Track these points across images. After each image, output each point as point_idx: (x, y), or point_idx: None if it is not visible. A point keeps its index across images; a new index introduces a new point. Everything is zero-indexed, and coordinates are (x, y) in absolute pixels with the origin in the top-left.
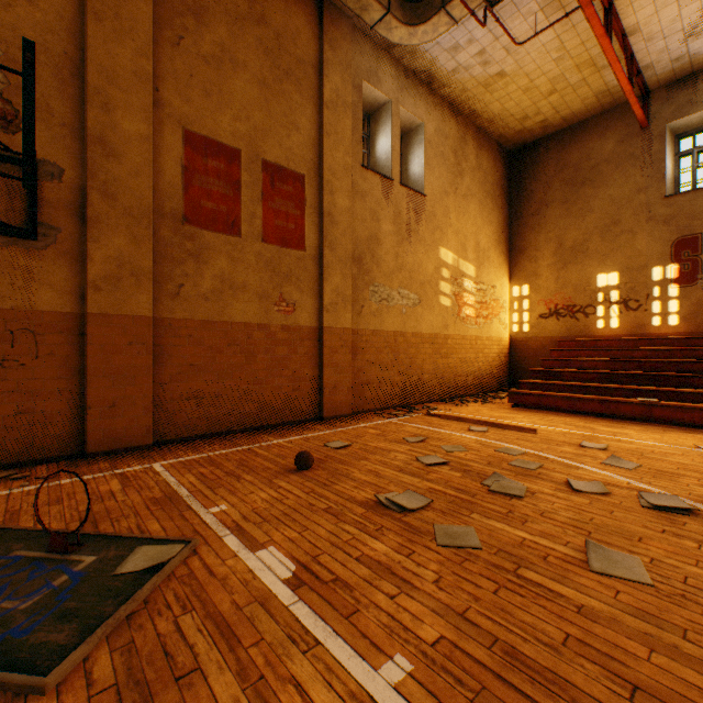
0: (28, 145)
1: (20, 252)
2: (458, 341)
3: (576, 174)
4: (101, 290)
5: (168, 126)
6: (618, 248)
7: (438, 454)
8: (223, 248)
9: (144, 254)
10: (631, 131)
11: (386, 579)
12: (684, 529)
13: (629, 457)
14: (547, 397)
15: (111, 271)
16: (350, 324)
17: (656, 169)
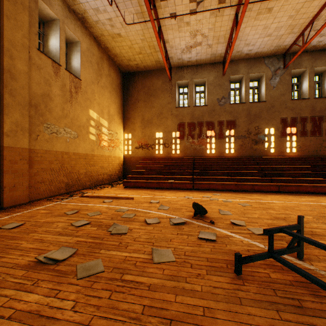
0: None
1: None
2: (99, 157)
3: (149, 91)
4: None
5: None
6: (163, 123)
7: (85, 218)
8: None
9: None
10: (166, 80)
11: (33, 324)
12: (184, 231)
13: (166, 204)
14: (138, 182)
15: None
16: (28, 145)
17: (173, 96)
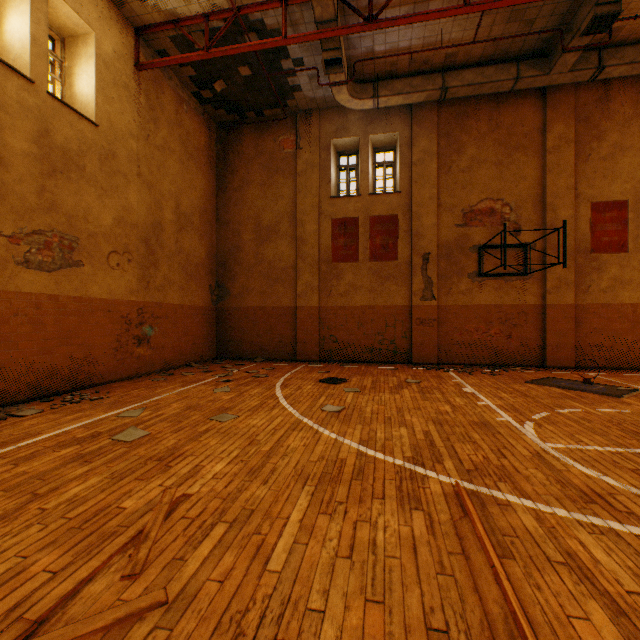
0: (563, 254)
1: (520, 281)
2: None
3: None
4: (550, 293)
5: (581, 205)
6: None
7: None
8: (614, 261)
9: (570, 273)
10: None
11: None
12: None
13: None
14: None
15: (555, 284)
16: None
17: None
